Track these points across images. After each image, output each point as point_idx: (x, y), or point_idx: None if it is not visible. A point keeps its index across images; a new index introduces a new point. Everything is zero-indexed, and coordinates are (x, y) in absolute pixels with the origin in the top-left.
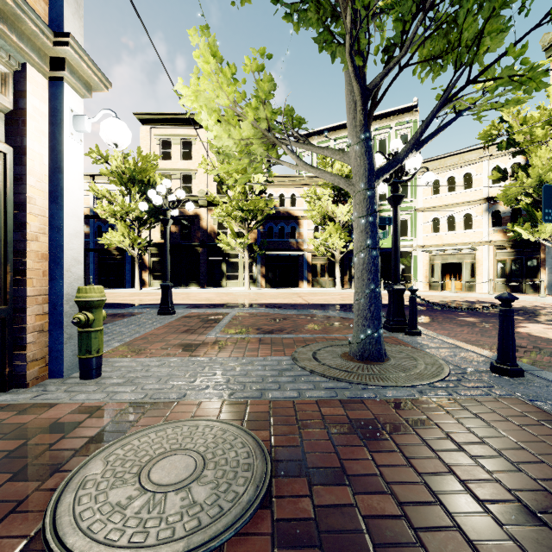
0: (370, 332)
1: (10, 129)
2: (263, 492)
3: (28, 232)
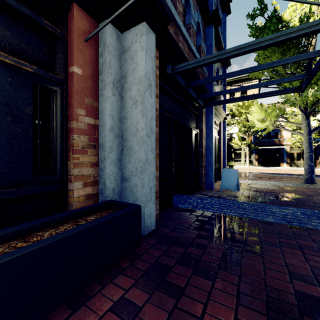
0: (309, 176)
1: (218, 133)
2: (279, 188)
3: (221, 152)
